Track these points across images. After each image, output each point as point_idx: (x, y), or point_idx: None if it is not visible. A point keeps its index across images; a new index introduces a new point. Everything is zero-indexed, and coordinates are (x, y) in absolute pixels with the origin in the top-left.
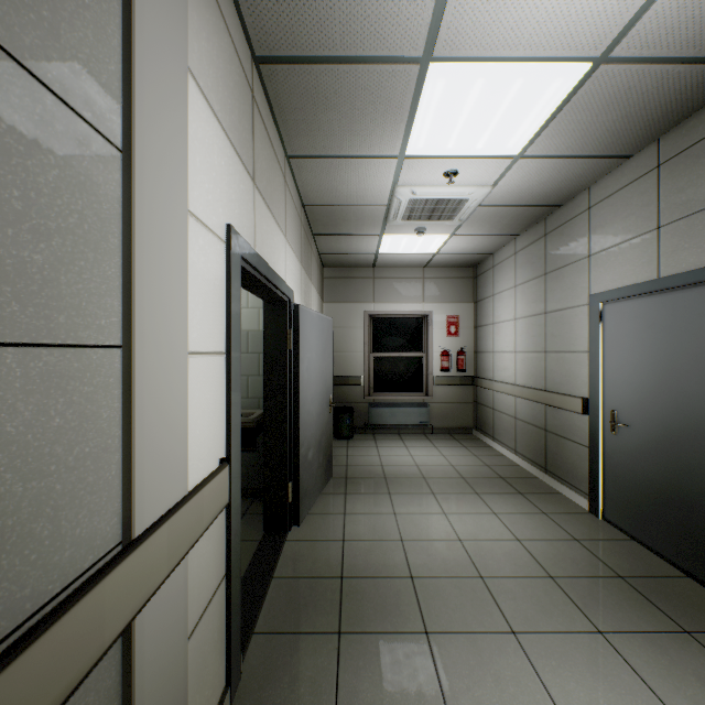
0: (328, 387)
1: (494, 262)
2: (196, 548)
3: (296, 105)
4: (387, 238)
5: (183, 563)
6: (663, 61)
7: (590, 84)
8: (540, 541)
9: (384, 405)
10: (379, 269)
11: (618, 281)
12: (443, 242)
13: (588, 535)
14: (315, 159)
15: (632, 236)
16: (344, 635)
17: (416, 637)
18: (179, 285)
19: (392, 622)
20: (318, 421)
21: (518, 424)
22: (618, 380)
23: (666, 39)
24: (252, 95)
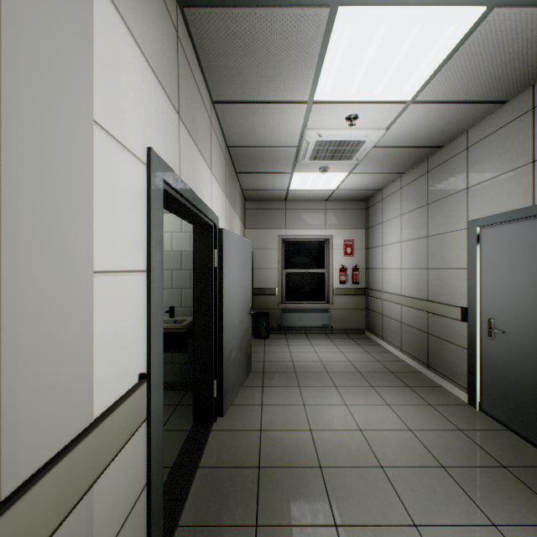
0: (249, 297)
1: (382, 196)
2: (108, 471)
3: (219, 50)
4: (296, 176)
5: (85, 499)
6: None
7: (482, 28)
8: (429, 431)
9: (294, 311)
10: (290, 202)
11: (494, 208)
12: (342, 180)
13: (470, 426)
14: (236, 104)
15: (508, 169)
16: (260, 528)
17: (327, 530)
18: (78, 199)
19: (304, 514)
20: (240, 326)
21: (403, 327)
22: (495, 293)
23: None
24: (177, 35)
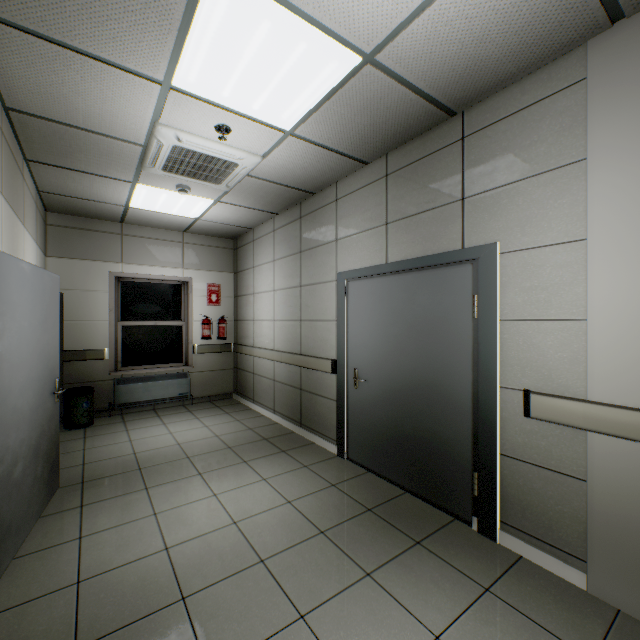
0: (54, 368)
1: (254, 237)
2: None
3: None
4: (142, 189)
5: None
6: (405, 84)
7: (357, 80)
8: (307, 496)
9: (137, 380)
10: (130, 225)
11: (359, 263)
12: (207, 208)
13: (341, 478)
14: (26, 34)
15: (369, 228)
16: None
17: None
18: None
19: None
20: (35, 418)
21: (277, 386)
22: (359, 344)
23: (413, 63)
24: None
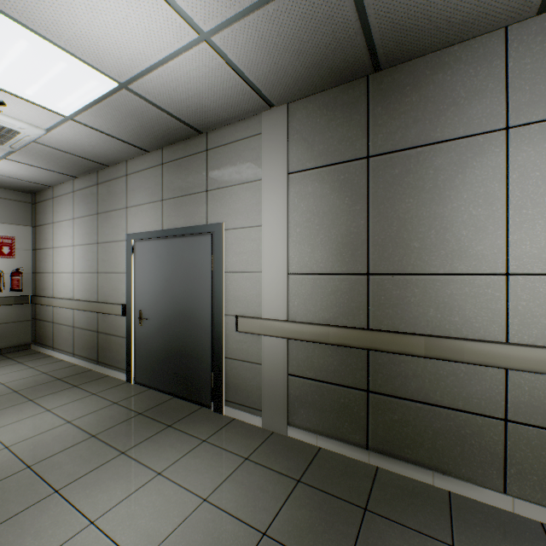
0: None
1: (54, 194)
2: None
3: None
4: None
5: None
6: (159, 107)
7: (119, 96)
8: (88, 415)
9: None
10: None
11: (144, 228)
12: None
13: (125, 397)
14: None
15: (151, 201)
16: None
17: None
18: None
19: None
20: None
21: (76, 331)
22: (143, 291)
23: (159, 97)
24: None
